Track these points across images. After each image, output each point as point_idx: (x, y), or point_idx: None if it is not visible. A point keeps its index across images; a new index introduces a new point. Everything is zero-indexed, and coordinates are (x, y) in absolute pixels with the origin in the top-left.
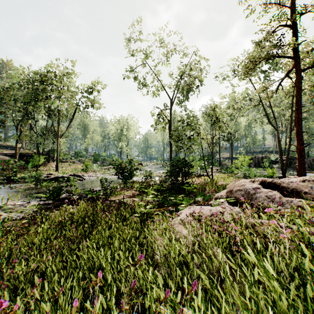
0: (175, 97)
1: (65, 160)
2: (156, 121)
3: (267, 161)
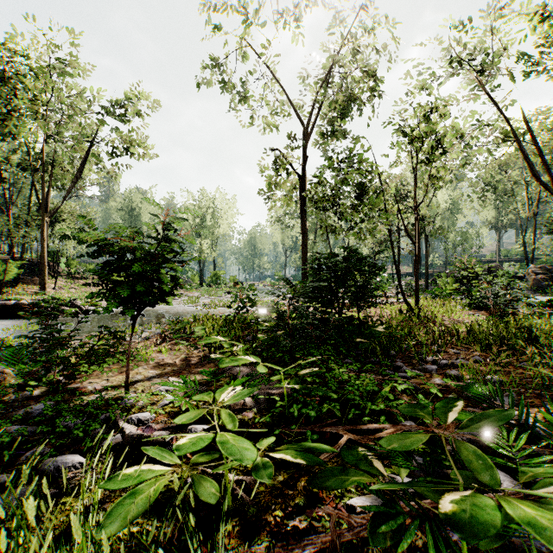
0: (314, 123)
1: (83, 274)
2: (270, 179)
3: (506, 274)
